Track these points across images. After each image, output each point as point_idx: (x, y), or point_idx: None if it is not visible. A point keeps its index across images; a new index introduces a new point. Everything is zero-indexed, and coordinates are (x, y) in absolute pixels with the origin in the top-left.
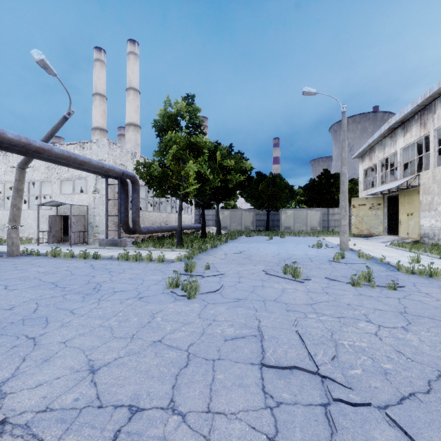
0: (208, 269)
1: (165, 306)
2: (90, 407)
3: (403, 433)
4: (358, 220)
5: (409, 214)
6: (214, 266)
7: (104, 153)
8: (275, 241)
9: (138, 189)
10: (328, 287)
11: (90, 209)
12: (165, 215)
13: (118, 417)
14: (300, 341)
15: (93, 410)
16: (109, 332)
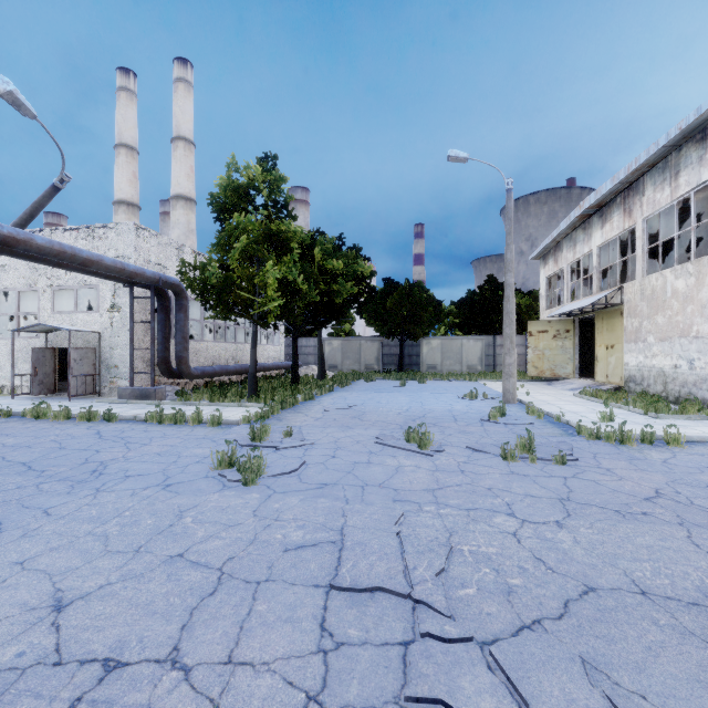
0: (289, 435)
1: (203, 499)
2: (41, 665)
3: (505, 679)
4: (537, 356)
5: (609, 347)
6: (300, 431)
7: (128, 245)
8: (409, 389)
9: (186, 305)
10: (467, 462)
11: (105, 337)
12: (235, 347)
13: (82, 678)
14: (399, 548)
15: (44, 669)
16: (101, 544)
